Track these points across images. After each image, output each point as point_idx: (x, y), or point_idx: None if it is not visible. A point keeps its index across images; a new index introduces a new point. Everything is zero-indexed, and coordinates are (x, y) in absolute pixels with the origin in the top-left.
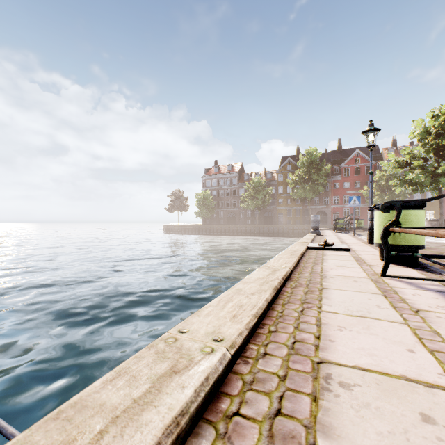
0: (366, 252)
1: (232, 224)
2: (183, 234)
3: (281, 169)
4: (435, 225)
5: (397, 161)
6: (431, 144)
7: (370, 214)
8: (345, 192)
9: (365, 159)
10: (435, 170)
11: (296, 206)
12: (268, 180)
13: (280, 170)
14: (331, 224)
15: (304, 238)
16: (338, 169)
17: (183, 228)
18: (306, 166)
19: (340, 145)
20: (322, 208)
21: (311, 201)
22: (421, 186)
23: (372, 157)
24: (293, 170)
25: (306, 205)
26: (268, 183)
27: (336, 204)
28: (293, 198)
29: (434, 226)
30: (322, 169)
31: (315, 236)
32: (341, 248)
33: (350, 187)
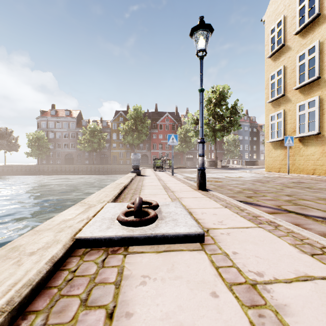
0: (241, 235)
1: (70, 164)
2: (10, 175)
3: (115, 119)
4: (212, 164)
5: (193, 119)
6: (211, 110)
7: (201, 148)
8: (160, 141)
9: (172, 120)
10: (214, 127)
11: (127, 150)
12: (104, 127)
13: (114, 120)
14: (151, 164)
15: (115, 183)
16: (155, 124)
17: (9, 168)
18: (134, 119)
19: (157, 108)
20: (145, 152)
21: (138, 146)
22: (205, 138)
23: (175, 119)
24: (124, 121)
25: (134, 149)
26: (104, 130)
27: (155, 150)
28: (124, 143)
29: (211, 165)
30: (145, 122)
31: (134, 177)
32: (182, 234)
33: (163, 138)
